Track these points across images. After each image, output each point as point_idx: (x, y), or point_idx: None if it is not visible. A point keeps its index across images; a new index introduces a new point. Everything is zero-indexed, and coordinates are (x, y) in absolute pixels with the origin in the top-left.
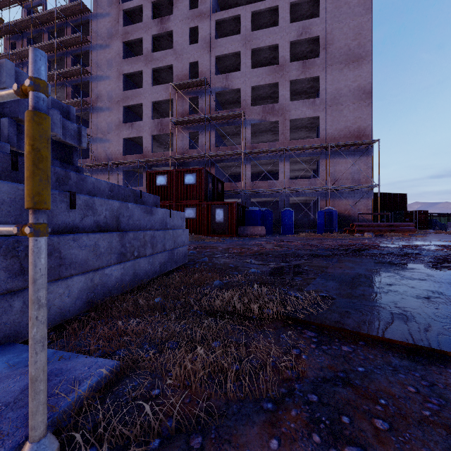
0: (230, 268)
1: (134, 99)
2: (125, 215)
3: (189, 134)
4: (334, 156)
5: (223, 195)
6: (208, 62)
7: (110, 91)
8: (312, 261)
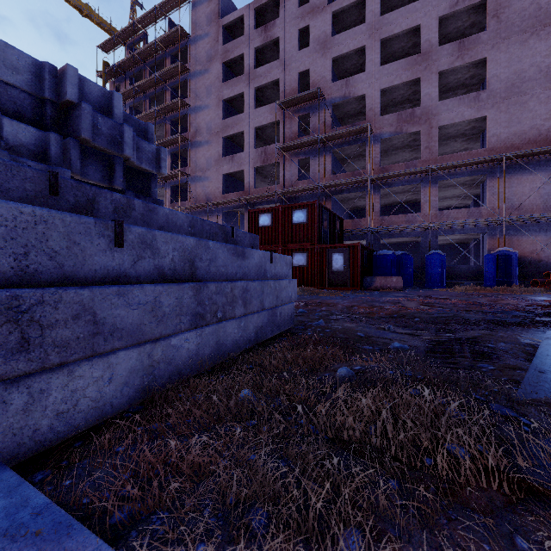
0: (358, 338)
1: (234, 128)
2: (203, 258)
3: (298, 161)
4: (512, 173)
5: (341, 236)
6: (323, 67)
7: (209, 122)
8: (497, 333)
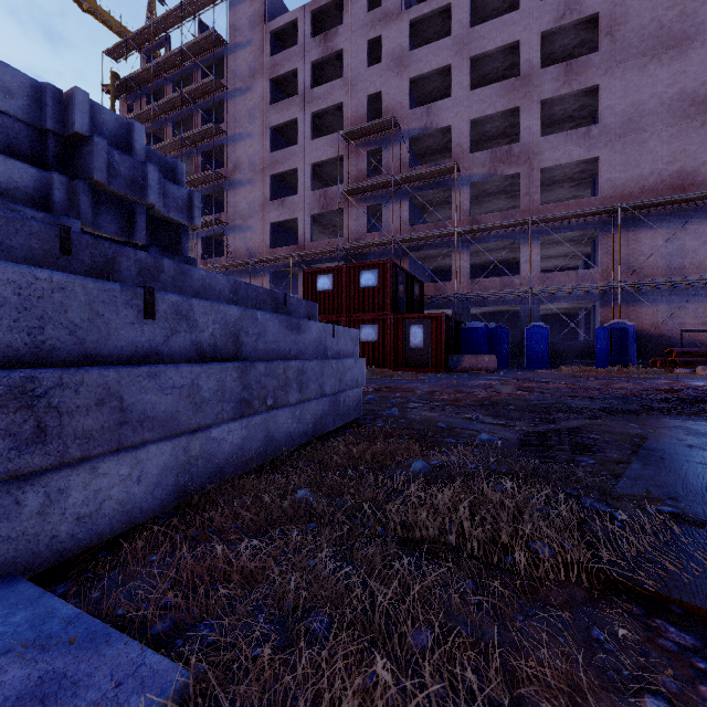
0: (439, 430)
1: (285, 163)
2: (250, 332)
3: (367, 208)
4: (628, 227)
5: (422, 304)
6: (398, 90)
7: (252, 155)
8: (604, 422)
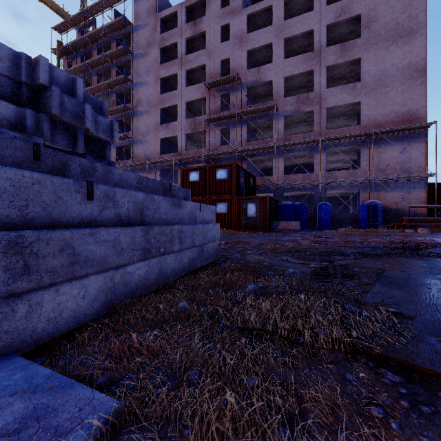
0: (264, 266)
1: (169, 101)
2: (150, 208)
3: (221, 130)
4: (378, 144)
5: (254, 190)
6: (240, 57)
7: (148, 95)
8: (361, 261)
